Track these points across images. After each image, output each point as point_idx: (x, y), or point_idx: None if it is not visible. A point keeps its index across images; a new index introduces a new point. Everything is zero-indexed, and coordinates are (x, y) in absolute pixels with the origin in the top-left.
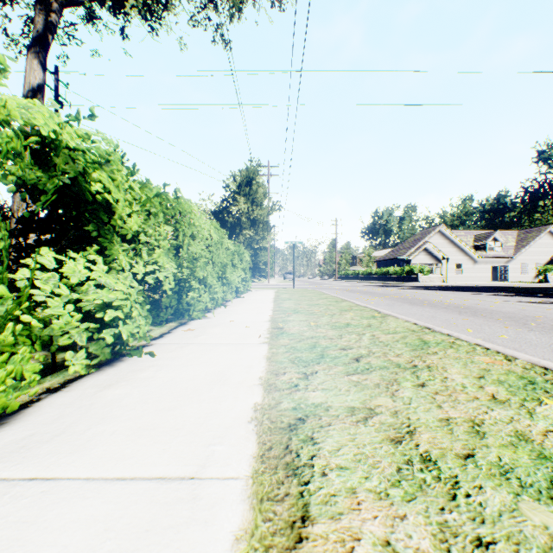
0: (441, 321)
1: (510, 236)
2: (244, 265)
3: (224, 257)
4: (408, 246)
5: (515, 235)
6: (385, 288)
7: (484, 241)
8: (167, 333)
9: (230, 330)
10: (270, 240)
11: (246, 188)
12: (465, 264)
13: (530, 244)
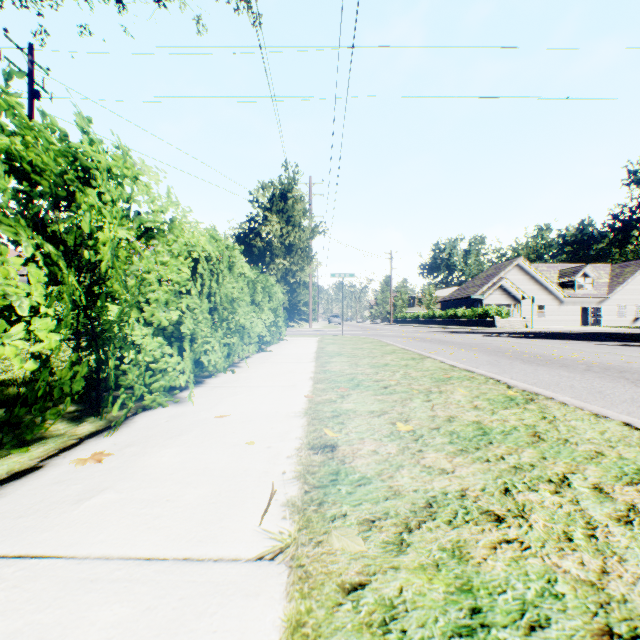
0: (632, 405)
1: (602, 271)
2: (275, 304)
3: (232, 288)
4: (479, 283)
5: (608, 270)
6: (461, 335)
7: (572, 277)
8: (23, 472)
9: (201, 456)
10: (312, 272)
11: (280, 203)
12: (549, 305)
13: (628, 280)
